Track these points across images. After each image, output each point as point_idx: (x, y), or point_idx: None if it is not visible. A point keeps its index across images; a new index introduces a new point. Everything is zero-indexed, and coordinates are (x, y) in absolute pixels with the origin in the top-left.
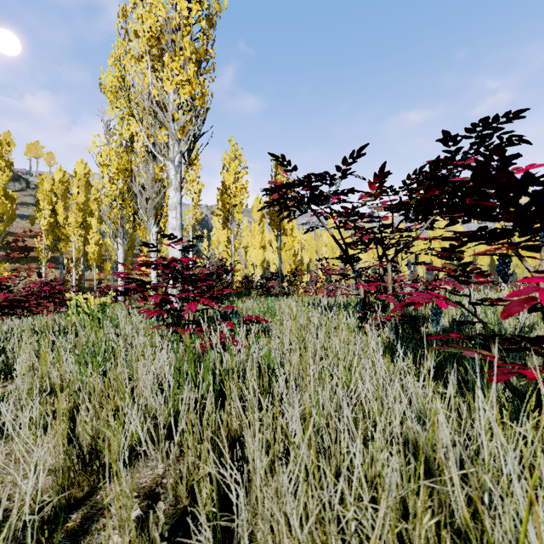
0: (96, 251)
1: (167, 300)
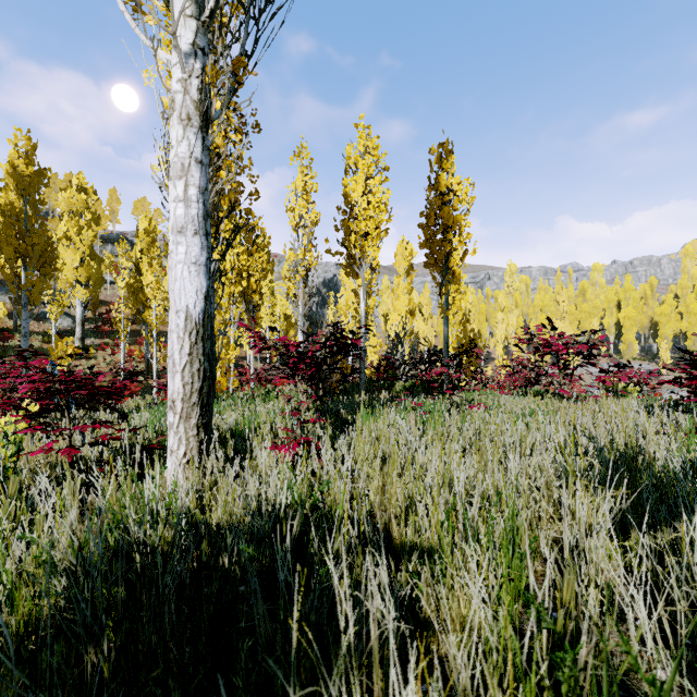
0: None
1: None
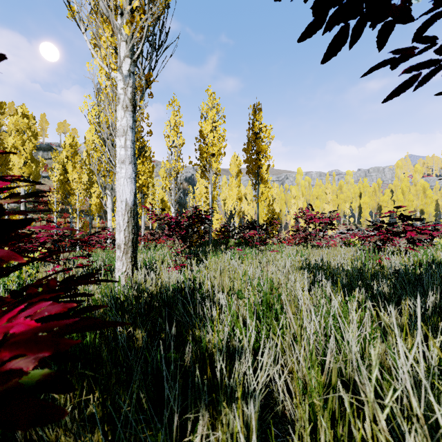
0: (97, 203)
1: None
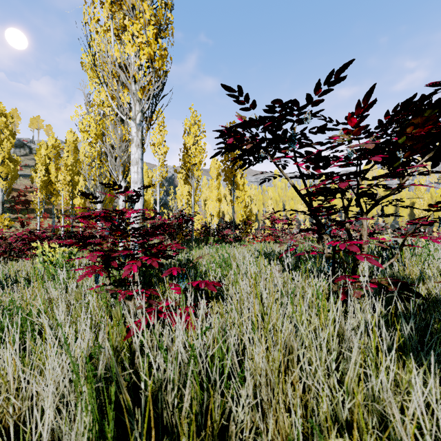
0: (81, 203)
1: (110, 257)
